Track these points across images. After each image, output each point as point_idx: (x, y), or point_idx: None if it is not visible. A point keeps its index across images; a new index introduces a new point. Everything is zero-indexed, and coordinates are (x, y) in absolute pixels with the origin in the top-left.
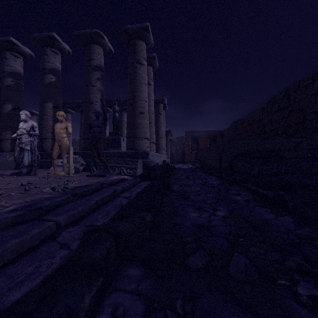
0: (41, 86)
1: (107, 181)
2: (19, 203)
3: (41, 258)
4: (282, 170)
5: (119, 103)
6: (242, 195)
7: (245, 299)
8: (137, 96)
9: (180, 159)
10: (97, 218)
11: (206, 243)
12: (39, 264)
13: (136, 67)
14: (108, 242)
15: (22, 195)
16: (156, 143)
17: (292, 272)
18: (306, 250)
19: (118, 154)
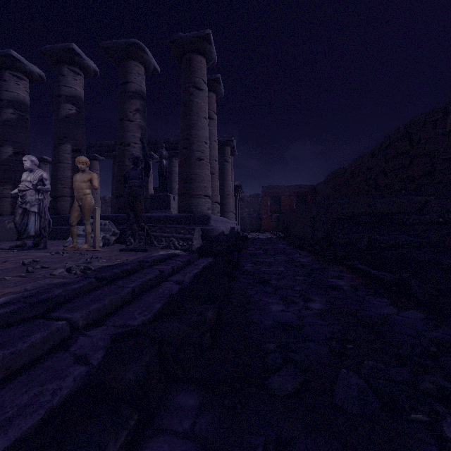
0: (56, 120)
1: (149, 257)
2: (14, 292)
3: (45, 380)
4: (403, 241)
5: (168, 145)
6: (346, 278)
7: (363, 447)
8: (194, 135)
9: (255, 226)
10: (133, 315)
11: (297, 352)
12: (41, 390)
13: (193, 93)
14: (148, 355)
15: (21, 280)
16: (221, 203)
17: (432, 400)
18: (449, 363)
19: (166, 218)
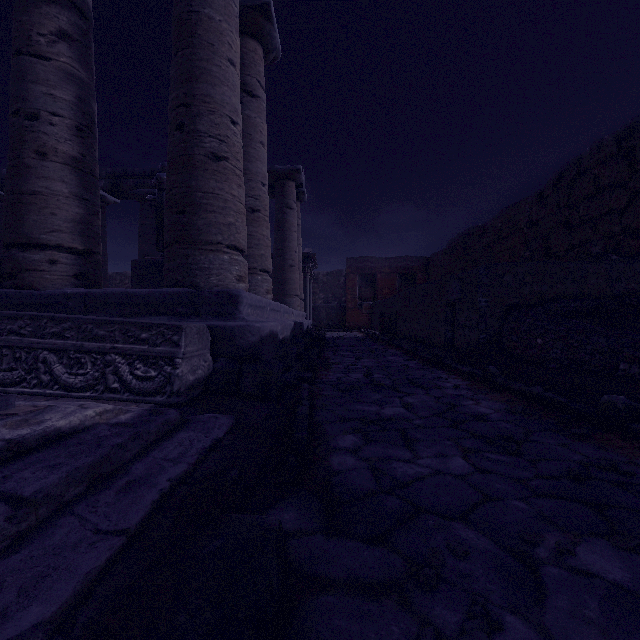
0: None
1: None
2: None
3: None
4: None
5: None
6: None
7: None
8: (202, 96)
9: (335, 321)
10: None
11: None
12: None
13: None
14: None
15: None
16: (279, 280)
17: None
18: None
19: (126, 300)
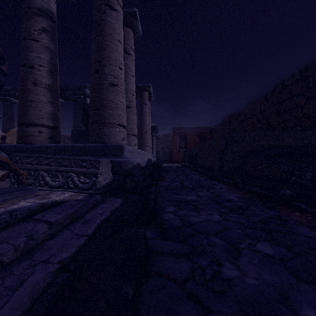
0: None
1: None
2: None
3: None
4: None
5: None
6: None
7: None
8: (106, 57)
9: (167, 158)
10: None
11: None
12: None
13: (105, 11)
14: None
15: None
16: (140, 138)
17: None
18: None
19: (73, 149)
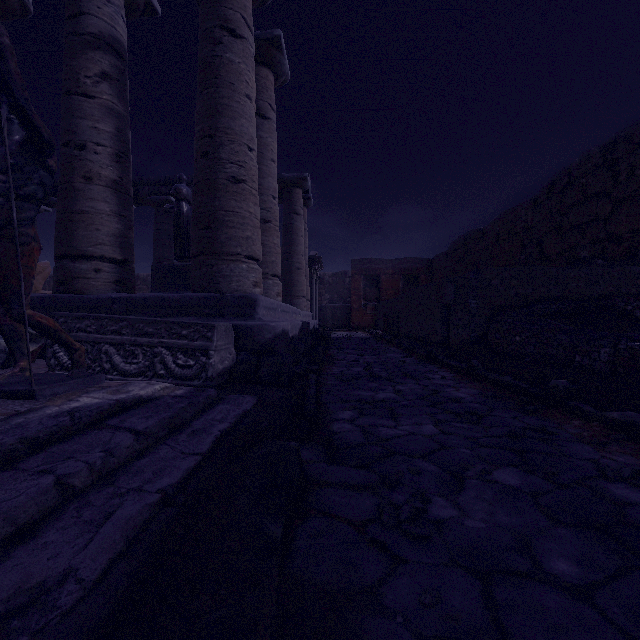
0: None
1: None
2: None
3: None
4: None
5: None
6: None
7: None
8: (224, 129)
9: (341, 321)
10: None
11: None
12: None
13: (221, 40)
14: None
15: None
16: (287, 282)
17: None
18: None
19: (161, 303)
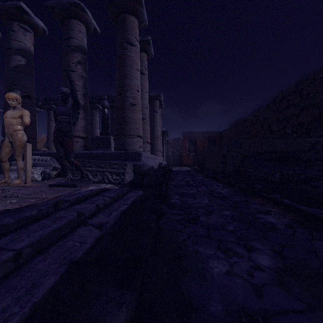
0: (6, 69)
1: (72, 195)
2: None
3: None
4: (313, 175)
5: (110, 99)
6: (273, 213)
7: None
8: (127, 84)
9: (177, 162)
10: None
11: None
12: None
13: (126, 48)
14: None
15: None
16: (151, 144)
17: None
18: None
19: (103, 155)
